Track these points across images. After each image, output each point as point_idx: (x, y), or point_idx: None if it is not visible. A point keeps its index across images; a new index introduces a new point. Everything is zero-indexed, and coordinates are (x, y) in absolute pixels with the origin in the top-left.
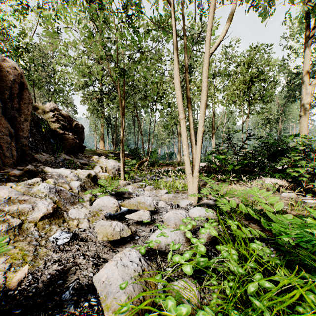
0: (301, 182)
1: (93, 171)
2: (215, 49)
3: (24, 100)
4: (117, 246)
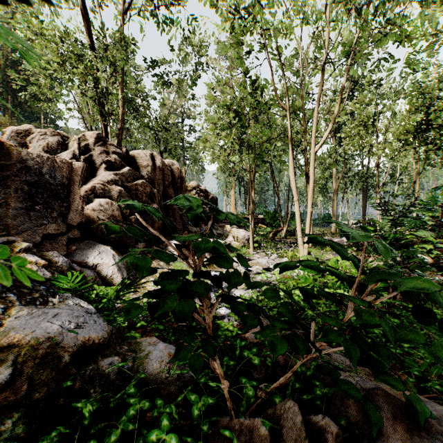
0: None
1: (227, 240)
2: (319, 147)
3: (183, 189)
4: None
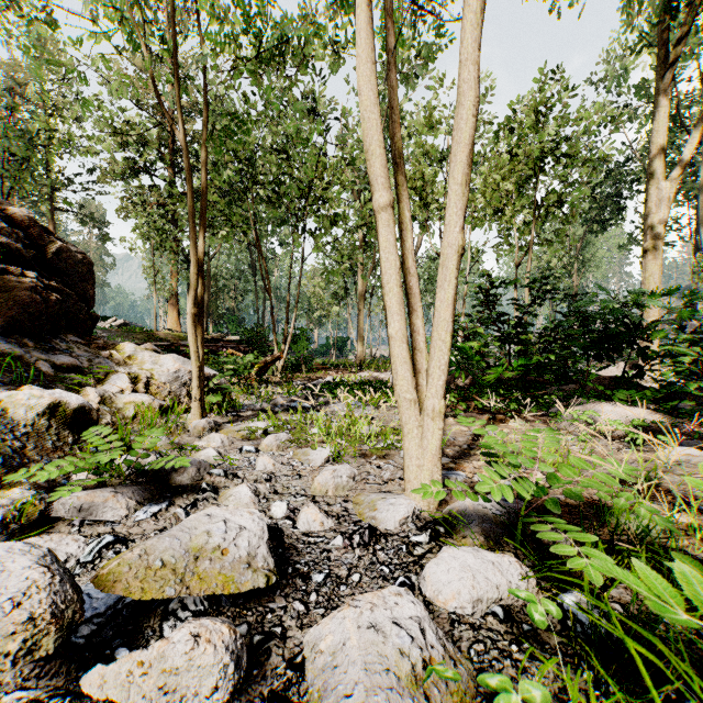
0: (701, 416)
1: (97, 391)
2: None
3: None
4: None
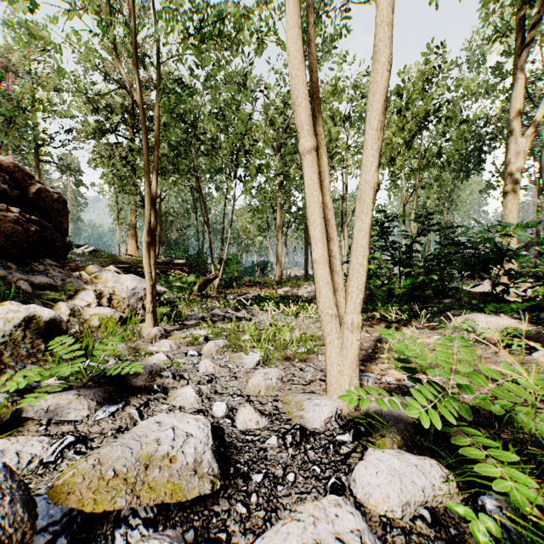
0: None
1: (67, 305)
2: None
3: None
4: None
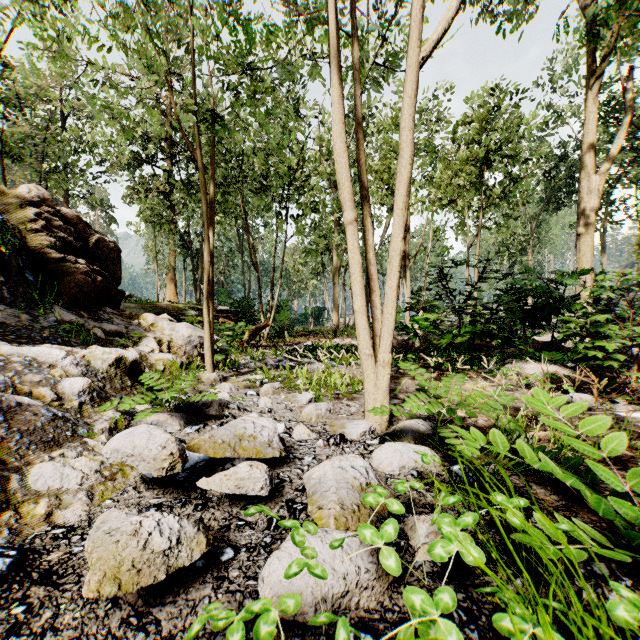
0: (601, 371)
1: (136, 350)
2: (431, 50)
3: None
4: (158, 596)
